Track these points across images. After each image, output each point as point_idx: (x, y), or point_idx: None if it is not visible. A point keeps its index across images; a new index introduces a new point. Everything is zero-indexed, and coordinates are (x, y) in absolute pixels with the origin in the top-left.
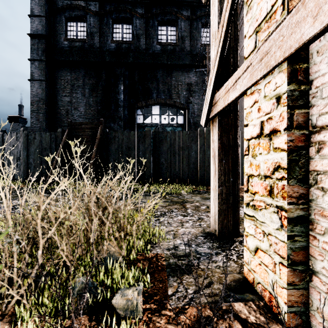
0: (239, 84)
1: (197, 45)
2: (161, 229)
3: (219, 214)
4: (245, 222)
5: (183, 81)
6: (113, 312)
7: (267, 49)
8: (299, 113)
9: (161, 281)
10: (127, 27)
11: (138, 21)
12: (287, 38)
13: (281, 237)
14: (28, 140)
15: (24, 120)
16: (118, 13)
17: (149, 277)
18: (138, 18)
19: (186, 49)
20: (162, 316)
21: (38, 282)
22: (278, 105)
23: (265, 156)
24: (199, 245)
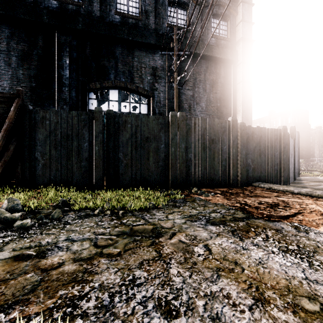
0: None
1: (163, 24)
2: None
3: None
4: None
5: (147, 64)
6: None
7: None
8: None
9: None
10: None
11: None
12: None
13: None
14: None
15: None
16: None
17: None
18: None
19: (150, 27)
20: None
21: None
22: None
23: None
24: None
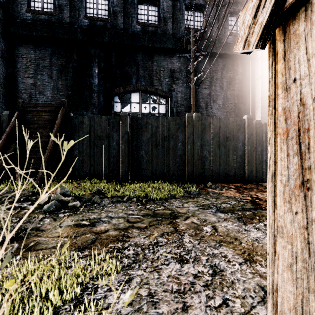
0: None
1: (181, 28)
2: None
3: None
4: None
5: (165, 67)
6: None
7: None
8: None
9: None
10: (102, 3)
11: None
12: None
13: None
14: None
15: None
16: None
17: None
18: None
19: (168, 32)
20: None
21: None
22: None
23: None
24: None
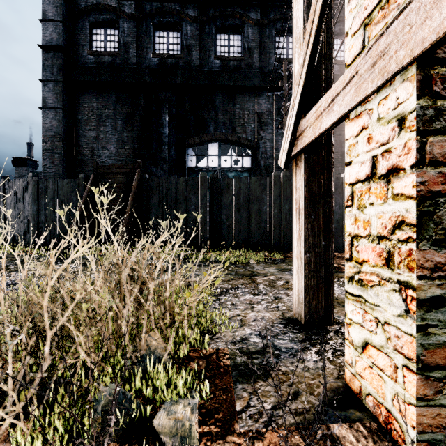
0: (337, 104)
1: (270, 59)
2: (222, 314)
3: (305, 293)
4: (346, 304)
5: (250, 109)
6: (154, 438)
7: (384, 48)
8: (433, 141)
9: (225, 390)
10: (174, 36)
11: (189, 27)
12: (418, 28)
13: (406, 328)
14: (39, 190)
15: (35, 163)
16: (161, 16)
17: (207, 384)
18: (189, 23)
19: (255, 66)
20: (228, 445)
21: (45, 391)
22: (400, 130)
23: (379, 207)
24: (278, 337)
